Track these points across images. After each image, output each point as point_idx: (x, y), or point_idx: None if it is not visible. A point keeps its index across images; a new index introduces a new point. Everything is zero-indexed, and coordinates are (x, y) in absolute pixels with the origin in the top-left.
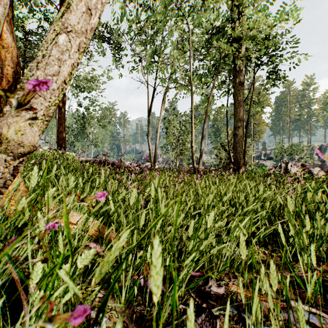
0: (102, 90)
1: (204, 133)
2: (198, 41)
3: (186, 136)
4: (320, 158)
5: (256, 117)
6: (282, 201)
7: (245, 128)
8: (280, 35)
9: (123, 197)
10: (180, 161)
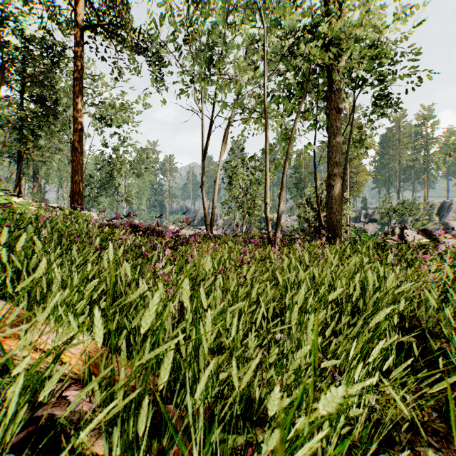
0: (137, 124)
1: (283, 183)
2: (274, 53)
3: (257, 188)
4: (442, 219)
5: (354, 162)
6: (432, 301)
7: (342, 177)
8: (392, 41)
9: (145, 293)
10: (248, 224)
